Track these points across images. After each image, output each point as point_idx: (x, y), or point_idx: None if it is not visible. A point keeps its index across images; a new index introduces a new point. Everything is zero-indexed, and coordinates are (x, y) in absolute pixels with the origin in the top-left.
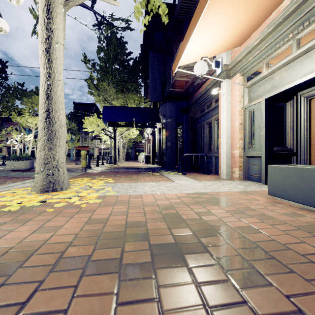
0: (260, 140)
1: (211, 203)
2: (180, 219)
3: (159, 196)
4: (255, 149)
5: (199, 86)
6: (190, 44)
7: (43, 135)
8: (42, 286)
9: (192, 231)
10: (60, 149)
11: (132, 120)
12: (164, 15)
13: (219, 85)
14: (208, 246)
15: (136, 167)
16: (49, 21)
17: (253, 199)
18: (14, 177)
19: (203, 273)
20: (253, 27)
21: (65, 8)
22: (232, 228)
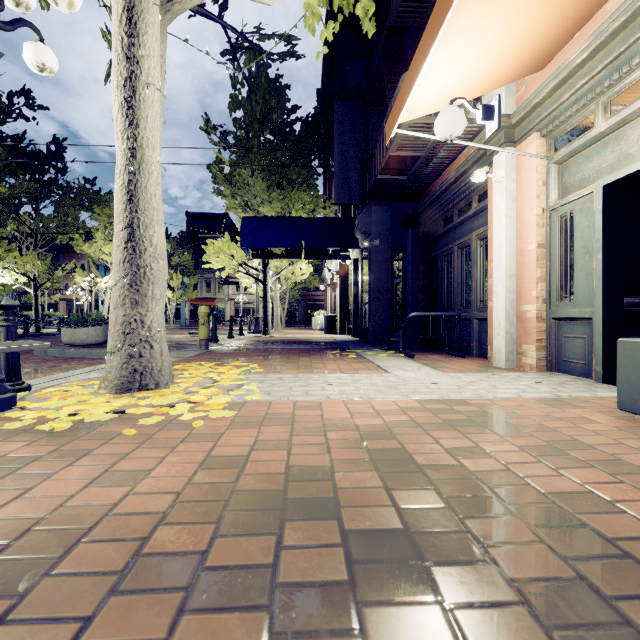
0: (589, 280)
1: (480, 426)
2: (410, 464)
3: (359, 406)
4: (576, 303)
5: (442, 168)
6: (427, 72)
7: (121, 276)
8: (88, 631)
9: (443, 498)
10: (154, 304)
11: (300, 244)
12: (367, 18)
13: (489, 163)
14: (487, 542)
15: (307, 340)
16: (132, 42)
17: (580, 418)
18: (74, 359)
19: (486, 628)
20: (574, 24)
21: (165, 17)
22: (542, 493)
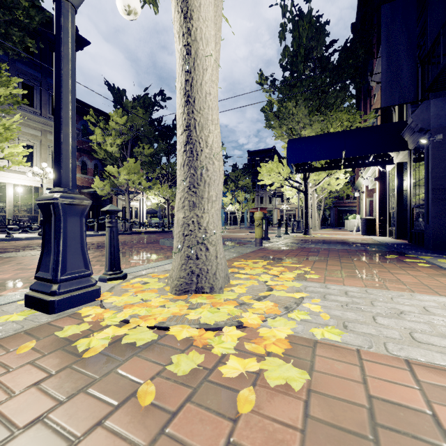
0: None
1: None
2: None
3: None
4: None
5: None
6: None
7: (181, 180)
8: None
9: None
10: (210, 205)
11: (340, 154)
12: None
13: None
14: None
15: (347, 241)
16: None
17: None
18: None
19: None
20: None
21: None
22: None
